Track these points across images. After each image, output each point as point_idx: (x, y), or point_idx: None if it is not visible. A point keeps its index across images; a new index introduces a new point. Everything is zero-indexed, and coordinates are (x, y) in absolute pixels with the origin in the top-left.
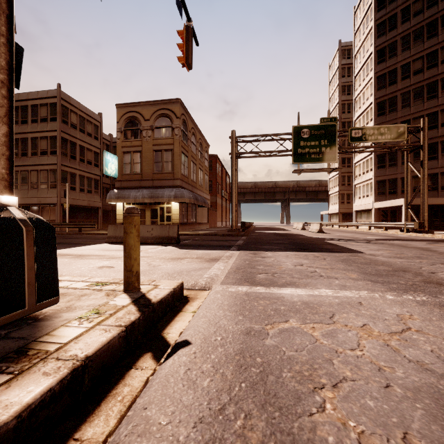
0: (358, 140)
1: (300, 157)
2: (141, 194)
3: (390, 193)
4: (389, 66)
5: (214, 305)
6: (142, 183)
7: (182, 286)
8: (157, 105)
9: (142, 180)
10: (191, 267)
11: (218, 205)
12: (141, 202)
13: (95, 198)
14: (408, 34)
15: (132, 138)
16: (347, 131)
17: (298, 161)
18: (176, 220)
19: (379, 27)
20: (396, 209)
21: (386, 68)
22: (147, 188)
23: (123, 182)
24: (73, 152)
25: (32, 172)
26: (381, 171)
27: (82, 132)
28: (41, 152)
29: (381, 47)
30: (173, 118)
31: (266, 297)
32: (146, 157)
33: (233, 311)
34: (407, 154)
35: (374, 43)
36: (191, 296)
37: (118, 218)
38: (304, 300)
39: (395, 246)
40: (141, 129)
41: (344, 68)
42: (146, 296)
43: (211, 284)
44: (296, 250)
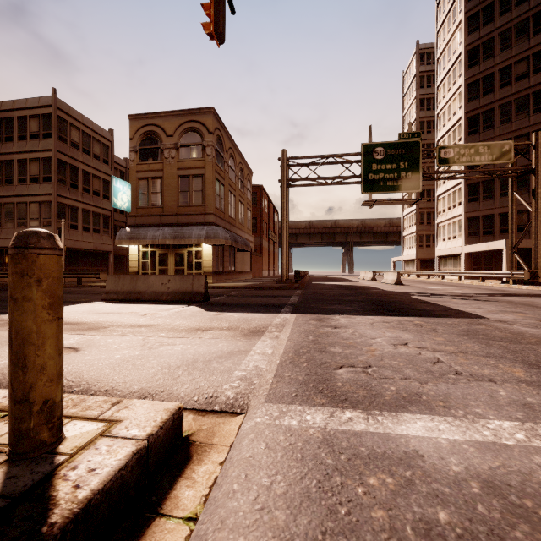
0: (449, 162)
1: (372, 185)
2: (162, 234)
3: (485, 233)
4: (483, 71)
5: (246, 501)
6: (163, 219)
7: (179, 417)
8: (183, 116)
9: (163, 215)
10: (215, 350)
11: (263, 248)
12: (163, 245)
13: (104, 239)
14: (508, 28)
15: (150, 160)
16: (434, 150)
17: (370, 191)
18: (208, 268)
19: (470, 20)
20: (492, 254)
21: (479, 73)
22: (170, 226)
23: (138, 217)
24: (74, 179)
25: (20, 205)
26: (473, 205)
27: (86, 153)
28: (31, 179)
29: (472, 46)
30: (204, 134)
31: (376, 454)
32: (168, 185)
33: (303, 539)
34: (512, 181)
35: (464, 41)
36: (198, 438)
37: (131, 266)
38: (481, 472)
39: (520, 306)
40: (162, 148)
41: (423, 76)
42: (50, 484)
43: (246, 397)
44: (381, 313)
